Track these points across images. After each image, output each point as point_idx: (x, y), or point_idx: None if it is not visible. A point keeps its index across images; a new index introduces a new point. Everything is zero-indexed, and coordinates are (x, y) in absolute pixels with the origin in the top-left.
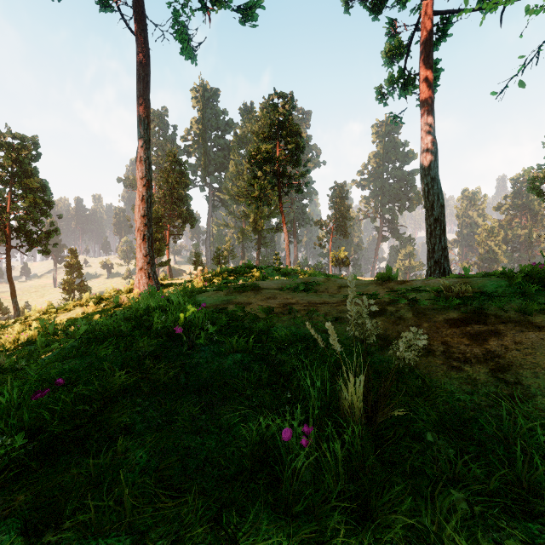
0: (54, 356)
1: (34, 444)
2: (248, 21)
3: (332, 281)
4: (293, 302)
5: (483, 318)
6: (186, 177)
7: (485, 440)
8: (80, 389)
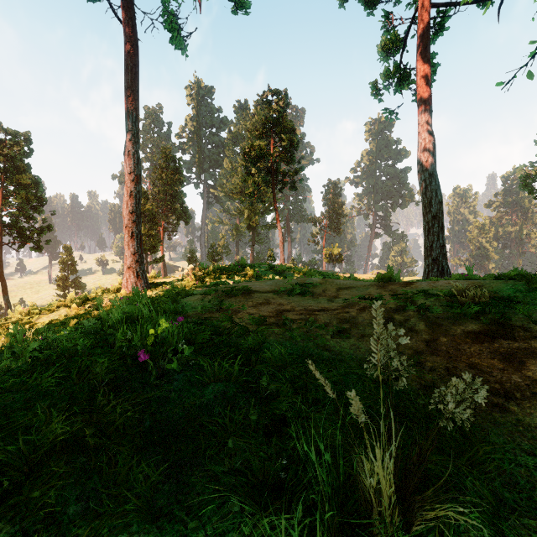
0: None
1: None
2: (240, 9)
3: (329, 282)
4: (288, 309)
5: (509, 330)
6: (181, 174)
7: None
8: None
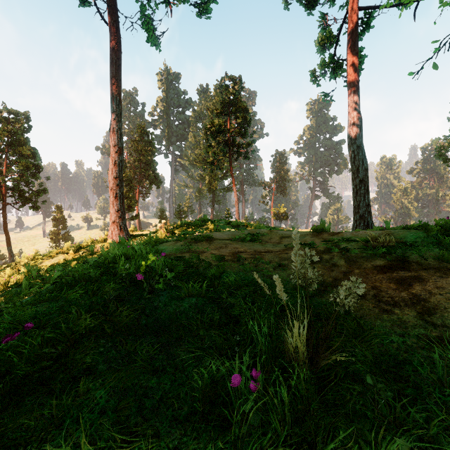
0: (30, 299)
1: (0, 387)
2: (203, 14)
3: (274, 232)
4: (241, 251)
5: (406, 265)
6: (153, 146)
7: (421, 382)
8: (47, 333)
